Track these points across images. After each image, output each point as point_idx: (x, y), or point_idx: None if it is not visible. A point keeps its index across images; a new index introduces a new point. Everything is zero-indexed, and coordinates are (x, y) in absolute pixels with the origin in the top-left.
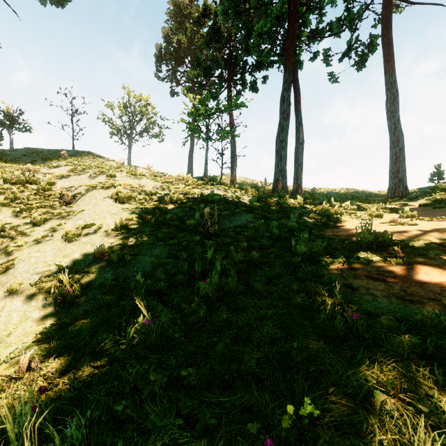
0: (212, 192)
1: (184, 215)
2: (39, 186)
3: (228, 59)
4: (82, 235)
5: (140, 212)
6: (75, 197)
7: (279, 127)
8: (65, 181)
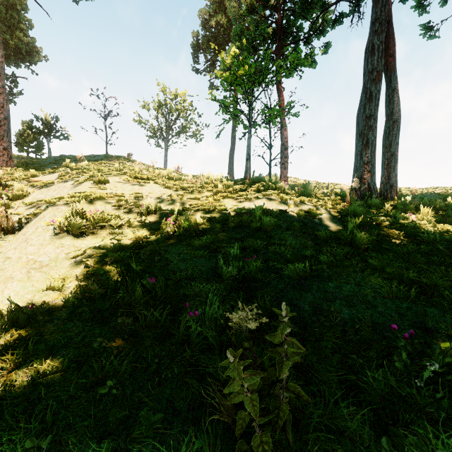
0: (258, 209)
1: (188, 275)
2: None
3: (277, 26)
4: None
5: (99, 260)
6: (31, 219)
7: (363, 95)
8: (43, 191)
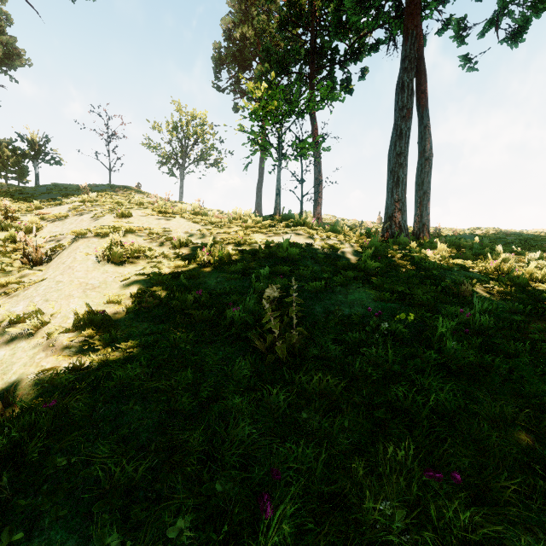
0: (285, 241)
1: (227, 291)
2: (8, 233)
3: (311, 47)
4: (1, 342)
5: (145, 283)
6: (56, 251)
7: (394, 132)
8: (58, 225)
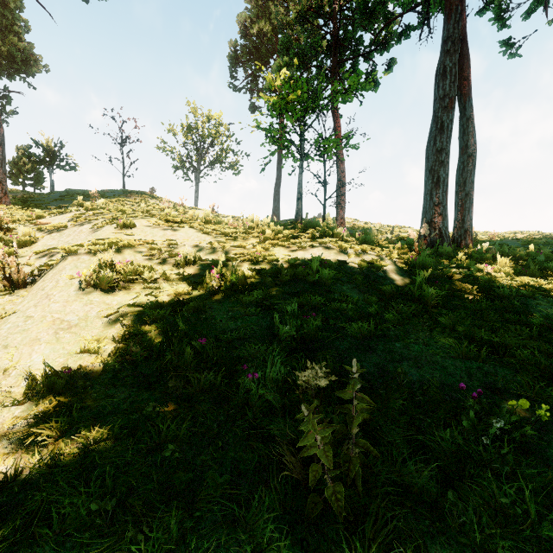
0: (315, 260)
1: (240, 335)
2: None
3: (333, 38)
4: None
5: (136, 319)
6: (45, 270)
7: (433, 125)
8: (54, 237)
